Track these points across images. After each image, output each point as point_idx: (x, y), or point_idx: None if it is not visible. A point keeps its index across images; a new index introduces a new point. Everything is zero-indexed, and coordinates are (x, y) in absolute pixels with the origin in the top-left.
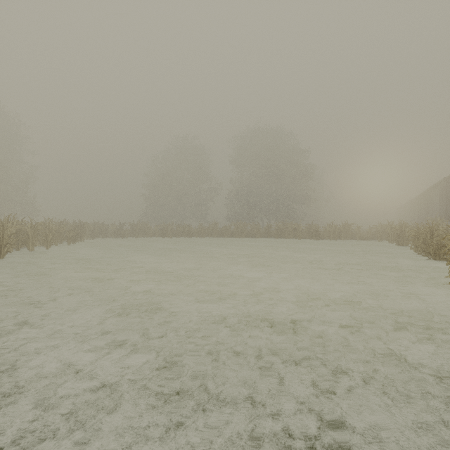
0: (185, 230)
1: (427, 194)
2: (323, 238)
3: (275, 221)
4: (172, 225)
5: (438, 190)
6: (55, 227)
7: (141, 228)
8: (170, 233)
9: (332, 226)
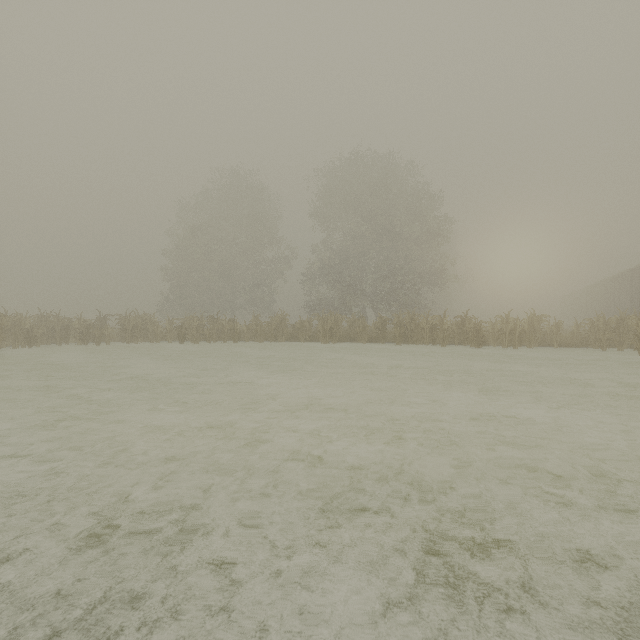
0: (224, 329)
1: None
2: (486, 344)
3: (388, 312)
4: (202, 319)
5: None
6: None
7: (139, 325)
8: (194, 333)
9: (508, 320)
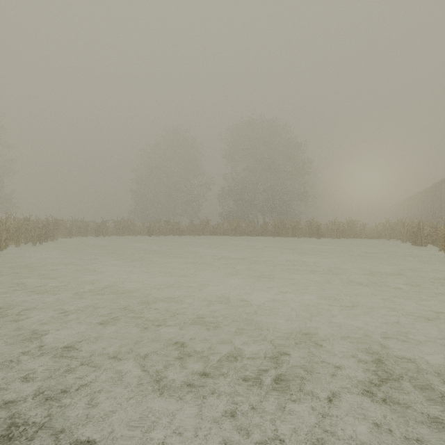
0: (174, 228)
1: (434, 189)
2: (324, 237)
3: (271, 218)
4: (160, 222)
5: (443, 185)
6: (14, 224)
7: (125, 226)
8: (157, 231)
9: (335, 223)
